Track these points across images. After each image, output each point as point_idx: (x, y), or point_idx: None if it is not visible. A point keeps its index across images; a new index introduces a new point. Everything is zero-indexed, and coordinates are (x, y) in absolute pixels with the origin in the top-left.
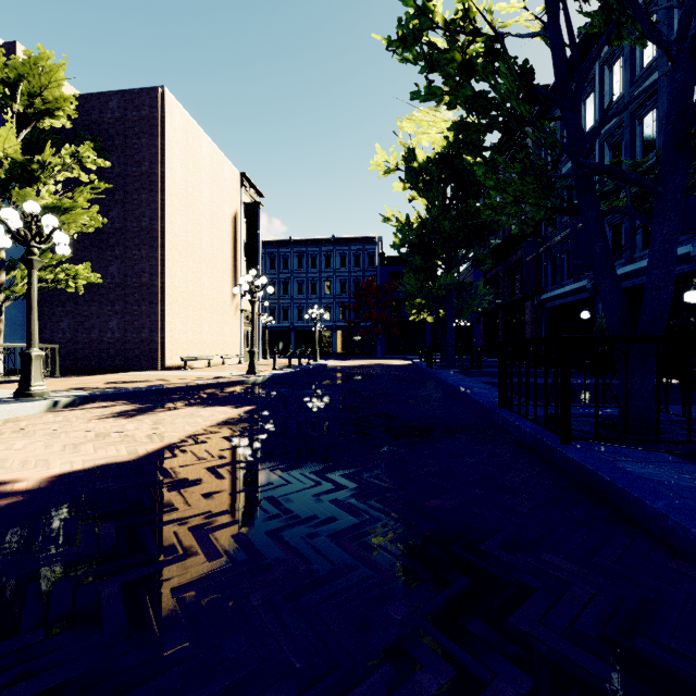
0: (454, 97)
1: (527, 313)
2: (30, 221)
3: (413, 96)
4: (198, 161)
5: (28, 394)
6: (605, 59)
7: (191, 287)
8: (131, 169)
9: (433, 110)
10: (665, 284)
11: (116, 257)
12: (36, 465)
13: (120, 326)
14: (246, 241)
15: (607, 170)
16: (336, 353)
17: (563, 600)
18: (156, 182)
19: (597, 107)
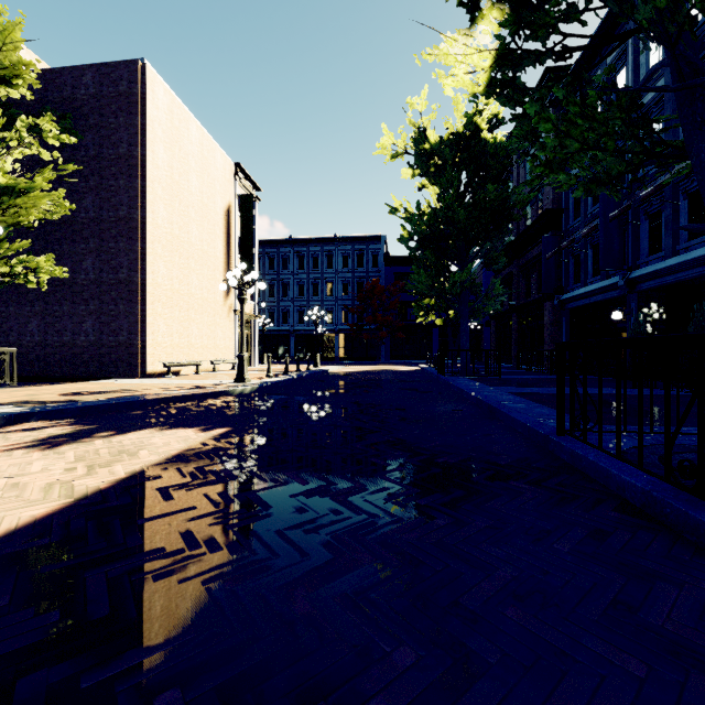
0: None
1: (546, 315)
2: None
3: None
4: (185, 146)
5: None
6: None
7: (177, 285)
8: (107, 151)
9: (464, 35)
10: None
11: (91, 250)
12: None
13: (95, 328)
14: (240, 237)
15: None
16: (338, 358)
17: None
18: (135, 166)
19: (630, 82)
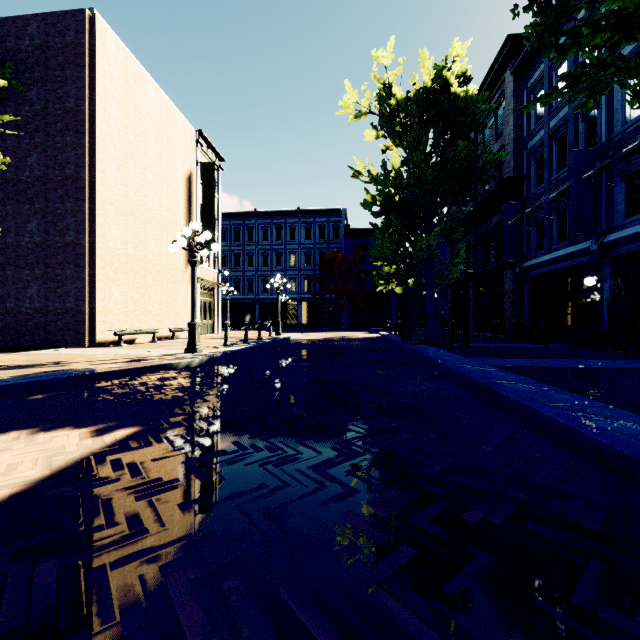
0: None
1: (507, 282)
2: None
3: None
4: (141, 107)
5: None
6: None
7: (132, 250)
8: (53, 106)
9: None
10: None
11: (36, 211)
12: None
13: (40, 294)
14: (202, 205)
15: None
16: (301, 325)
17: None
18: (82, 121)
19: None
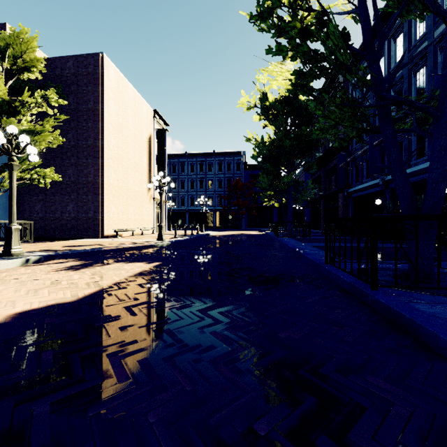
0: (295, 52)
1: (340, 201)
2: (11, 138)
3: (268, 52)
4: (125, 101)
5: (10, 254)
6: (391, 34)
7: (121, 184)
8: (81, 106)
9: (280, 64)
10: (441, 179)
11: (72, 164)
12: (6, 305)
13: (74, 209)
14: (157, 154)
15: (402, 100)
16: (215, 227)
17: (389, 418)
18: (97, 115)
19: (386, 66)
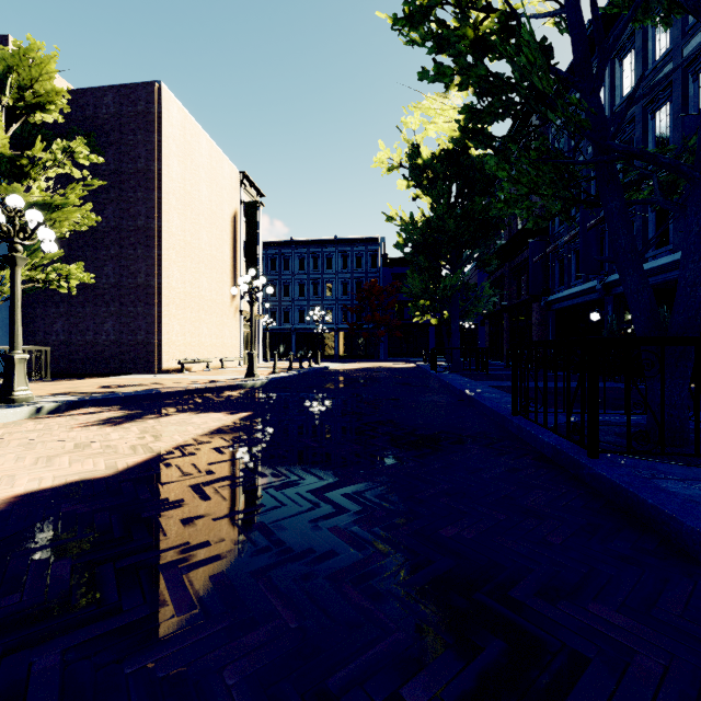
0: (465, 77)
1: (534, 315)
2: (14, 216)
3: (421, 76)
4: (196, 158)
5: (11, 399)
6: (615, 52)
7: (189, 288)
8: (126, 166)
9: (441, 96)
10: (700, 280)
11: (112, 256)
12: None
13: (115, 328)
14: (246, 242)
15: (637, 153)
16: (338, 356)
17: (628, 677)
18: (152, 179)
19: (607, 102)
